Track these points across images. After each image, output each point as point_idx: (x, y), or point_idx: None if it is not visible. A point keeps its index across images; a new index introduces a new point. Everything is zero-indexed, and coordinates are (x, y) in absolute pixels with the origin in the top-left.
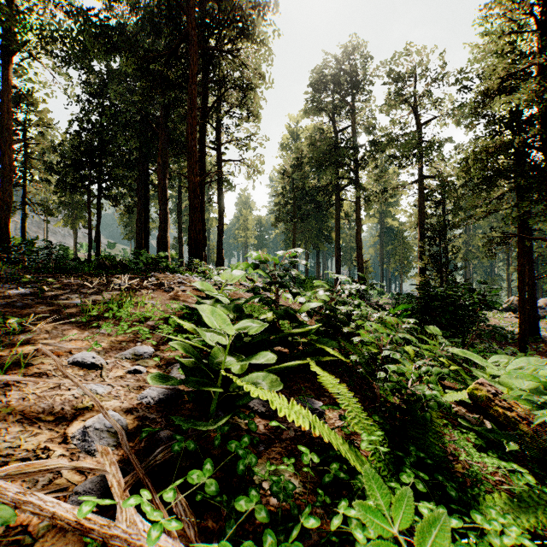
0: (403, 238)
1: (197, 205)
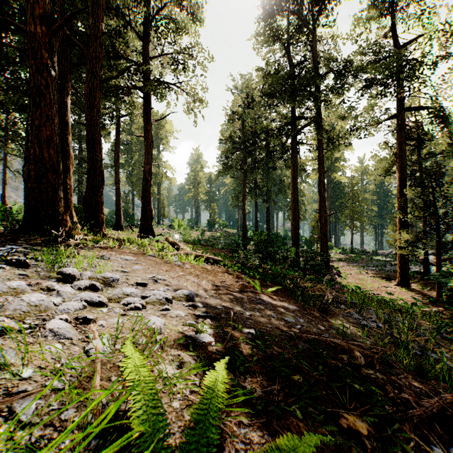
0: (354, 192)
1: (44, 87)
